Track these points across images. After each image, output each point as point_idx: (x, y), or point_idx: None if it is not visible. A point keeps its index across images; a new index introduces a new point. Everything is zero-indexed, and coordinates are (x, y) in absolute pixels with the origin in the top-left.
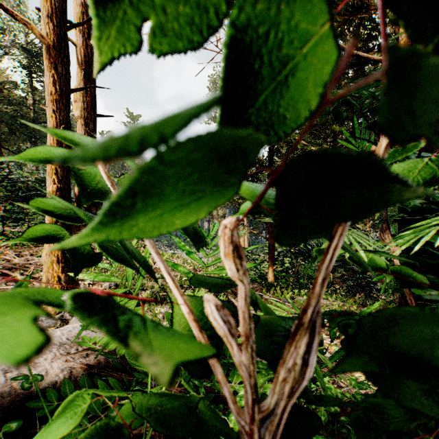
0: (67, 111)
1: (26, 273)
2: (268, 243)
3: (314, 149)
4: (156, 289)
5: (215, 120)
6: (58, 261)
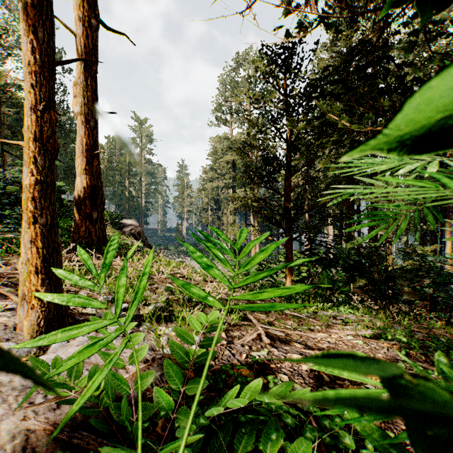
0: (50, 87)
1: (10, 284)
2: (286, 250)
3: (358, 130)
4: (159, 305)
5: (224, 122)
6: (37, 272)
